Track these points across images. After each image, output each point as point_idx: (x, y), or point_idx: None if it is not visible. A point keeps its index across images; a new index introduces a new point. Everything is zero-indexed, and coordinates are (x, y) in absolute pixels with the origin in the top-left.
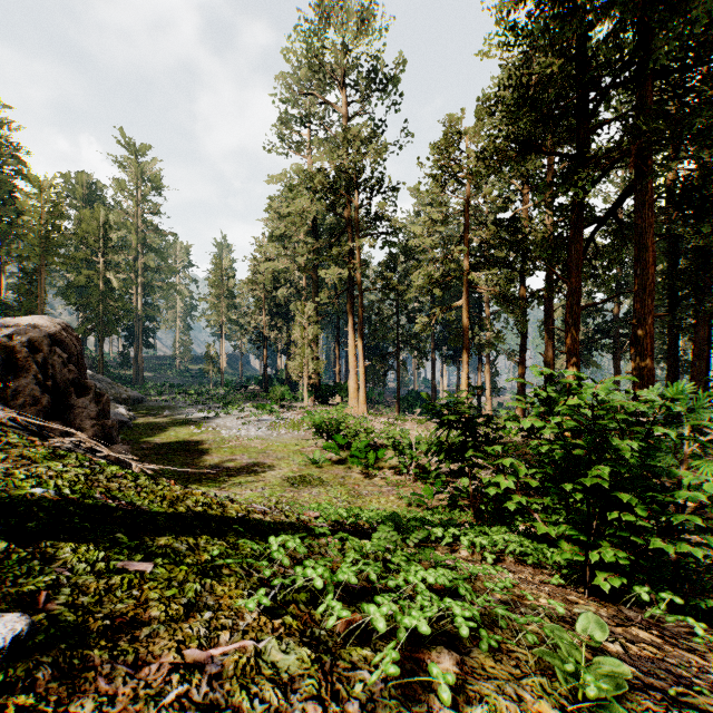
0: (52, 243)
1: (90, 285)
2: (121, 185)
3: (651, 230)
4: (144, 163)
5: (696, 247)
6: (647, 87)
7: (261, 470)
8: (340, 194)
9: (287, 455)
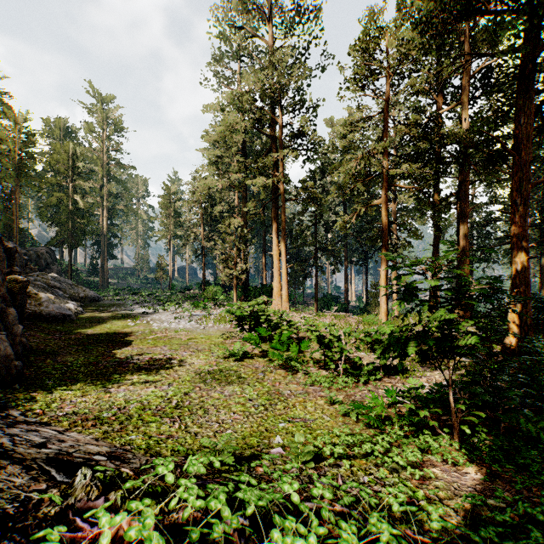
0: (26, 168)
1: (61, 206)
2: (90, 127)
3: None
4: (108, 109)
5: None
6: None
7: (176, 363)
8: (265, 113)
9: (208, 346)
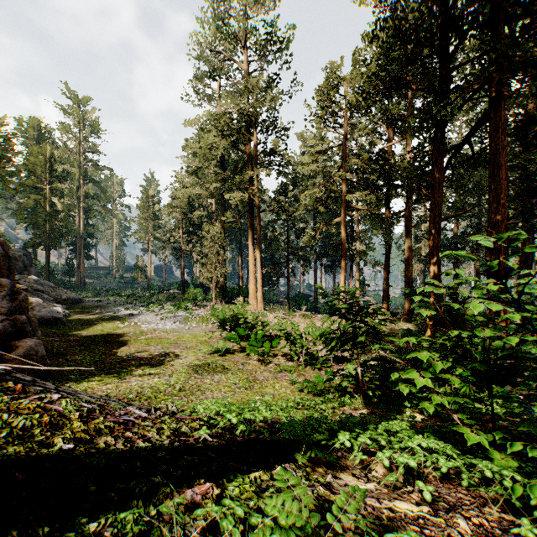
0: (4, 171)
1: (38, 208)
2: (66, 128)
3: (504, 150)
4: (85, 111)
5: (523, 177)
6: (501, 29)
7: (170, 359)
8: (242, 133)
9: (195, 345)
